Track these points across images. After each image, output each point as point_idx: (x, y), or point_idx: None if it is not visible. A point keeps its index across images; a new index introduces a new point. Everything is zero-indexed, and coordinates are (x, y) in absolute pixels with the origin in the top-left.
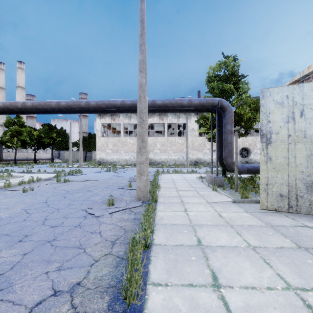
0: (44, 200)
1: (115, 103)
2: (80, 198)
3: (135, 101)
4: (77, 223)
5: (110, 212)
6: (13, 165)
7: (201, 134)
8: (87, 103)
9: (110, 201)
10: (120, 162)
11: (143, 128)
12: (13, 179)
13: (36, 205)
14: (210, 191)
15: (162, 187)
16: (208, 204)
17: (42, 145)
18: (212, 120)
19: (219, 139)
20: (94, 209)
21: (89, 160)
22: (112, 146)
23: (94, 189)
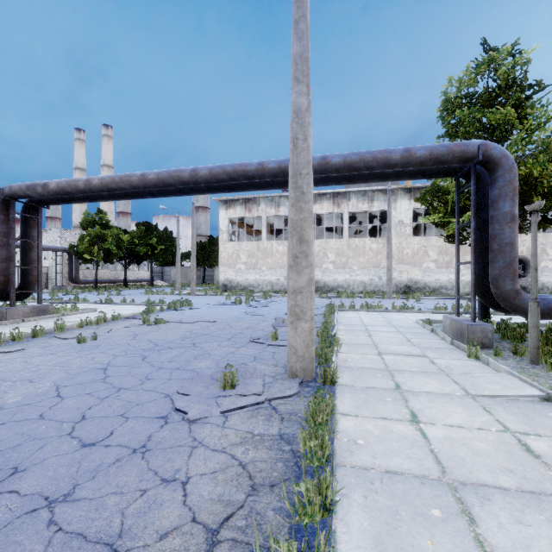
0: (104, 364)
1: (246, 170)
2: (172, 362)
3: (285, 163)
4: (140, 439)
5: (224, 409)
6: (93, 290)
7: (418, 232)
8: (194, 173)
9: (227, 378)
10: (260, 286)
11: (301, 212)
12: (78, 315)
13: (83, 376)
14: (461, 359)
15: (343, 341)
16: (471, 400)
17: (136, 257)
18: (458, 193)
19: (477, 237)
20: (191, 396)
21: (209, 283)
22: (246, 258)
23: (203, 341)
